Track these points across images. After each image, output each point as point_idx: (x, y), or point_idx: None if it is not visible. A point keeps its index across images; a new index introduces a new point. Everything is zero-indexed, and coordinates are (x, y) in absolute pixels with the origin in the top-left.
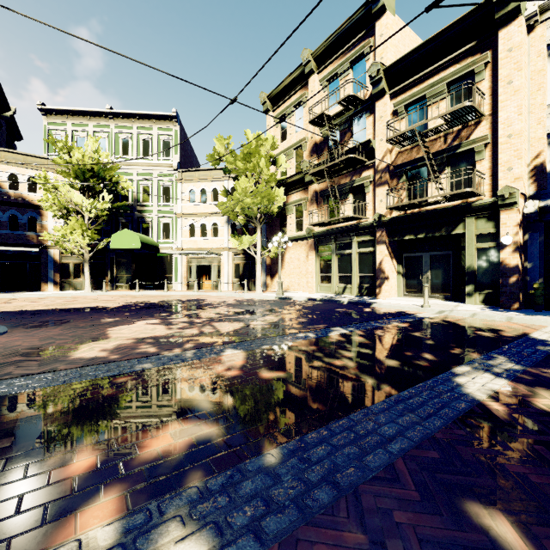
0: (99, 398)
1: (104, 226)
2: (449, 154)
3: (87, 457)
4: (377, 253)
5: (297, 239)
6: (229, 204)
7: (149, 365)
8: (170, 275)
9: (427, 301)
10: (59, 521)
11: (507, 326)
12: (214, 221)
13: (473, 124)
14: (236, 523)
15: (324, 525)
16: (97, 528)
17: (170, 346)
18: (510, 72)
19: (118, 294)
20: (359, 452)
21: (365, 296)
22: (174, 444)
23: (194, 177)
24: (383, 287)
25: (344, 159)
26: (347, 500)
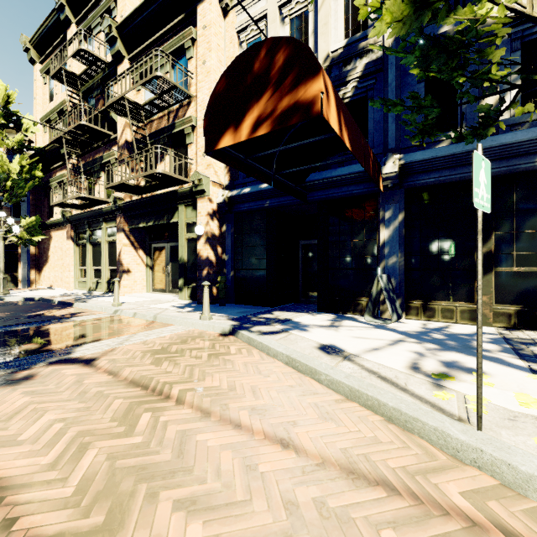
0: None
1: None
2: (168, 134)
3: None
4: (117, 242)
5: (58, 223)
6: None
7: None
8: None
9: (117, 298)
10: None
11: (122, 329)
12: None
13: (187, 104)
14: None
15: None
16: None
17: None
18: (204, 51)
19: None
20: None
21: (112, 292)
22: None
23: None
24: (122, 282)
25: (78, 126)
26: None
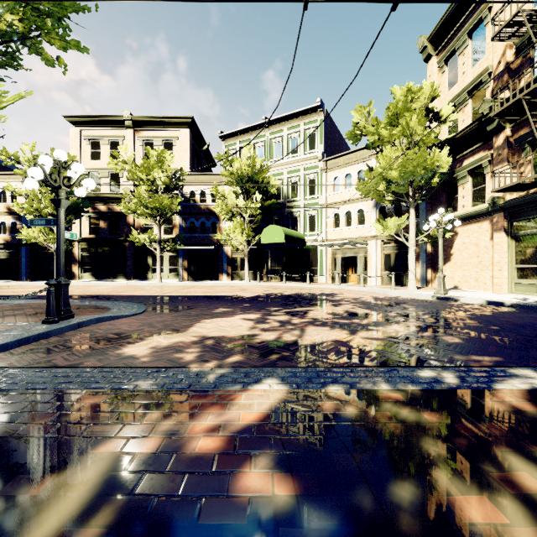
0: (11, 431)
1: (259, 224)
2: None
3: None
4: None
5: (474, 216)
6: (370, 183)
7: (147, 383)
8: (315, 267)
9: None
10: None
11: None
12: (359, 207)
13: None
14: None
15: None
16: None
17: (213, 356)
18: None
19: (268, 285)
20: None
21: None
22: None
23: (339, 163)
24: None
25: None
26: None
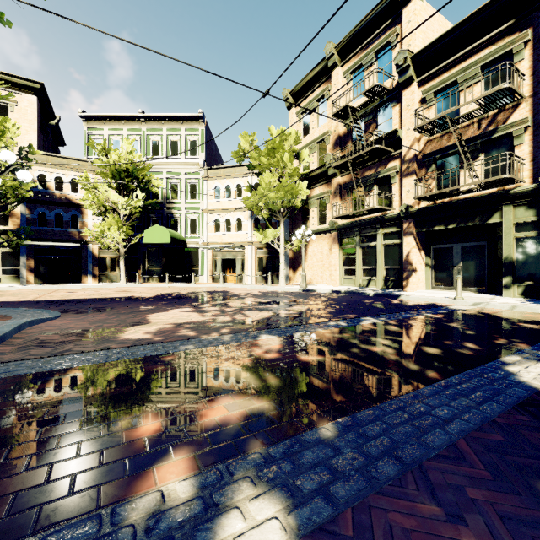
0: (152, 373)
1: (137, 222)
2: (484, 140)
3: (152, 422)
4: (404, 244)
5: (320, 232)
6: (254, 199)
7: (191, 346)
8: (197, 268)
9: (460, 293)
10: (139, 474)
11: None
12: (238, 216)
13: (511, 107)
14: (305, 487)
15: (394, 495)
16: (175, 482)
17: (207, 331)
18: None
19: (149, 286)
20: (416, 431)
21: (391, 288)
22: (230, 415)
23: (219, 174)
24: (411, 279)
25: (369, 150)
26: (413, 474)
